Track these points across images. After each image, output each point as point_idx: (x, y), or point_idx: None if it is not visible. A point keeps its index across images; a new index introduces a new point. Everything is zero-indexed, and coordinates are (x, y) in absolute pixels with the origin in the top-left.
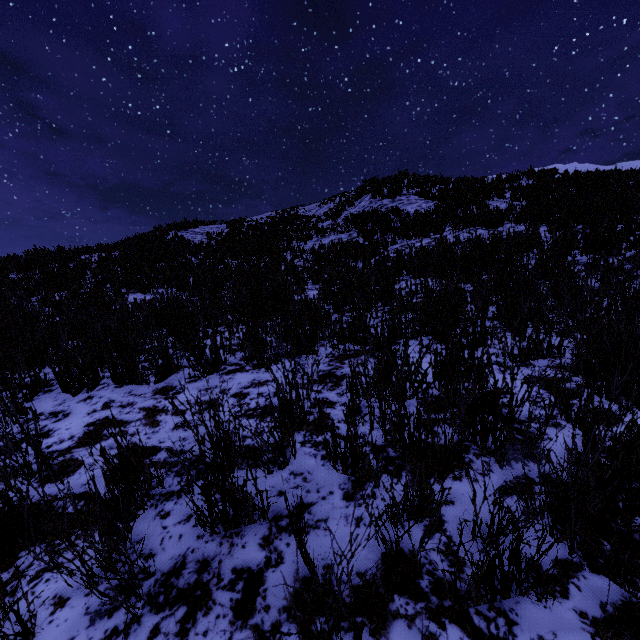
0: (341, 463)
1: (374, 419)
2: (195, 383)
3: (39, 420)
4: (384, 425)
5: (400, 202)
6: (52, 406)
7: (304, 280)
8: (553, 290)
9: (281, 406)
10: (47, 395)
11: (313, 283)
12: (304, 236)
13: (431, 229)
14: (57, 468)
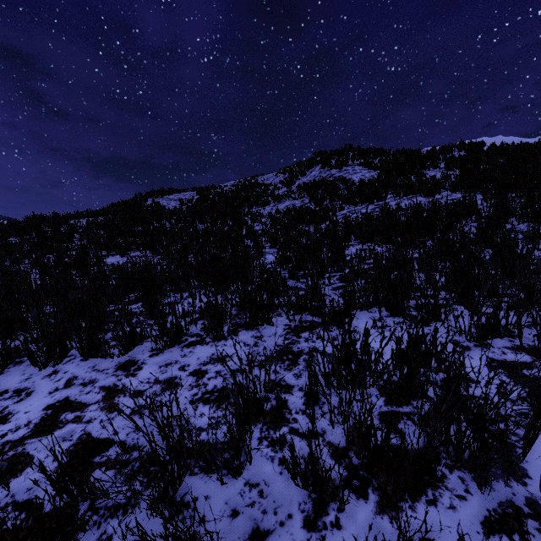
0: (301, 479)
1: (334, 417)
2: (156, 357)
3: (2, 399)
4: (346, 429)
5: (346, 172)
6: (18, 382)
7: (262, 244)
8: (496, 259)
9: (236, 405)
10: (17, 368)
11: (270, 246)
12: (263, 202)
13: (375, 196)
14: (6, 465)
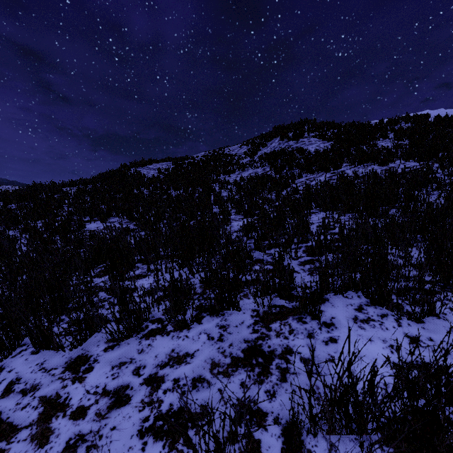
0: None
1: None
2: (111, 352)
3: None
4: None
5: (302, 143)
6: None
7: (228, 211)
8: None
9: None
10: None
11: (236, 213)
12: (229, 170)
13: (330, 165)
14: None
